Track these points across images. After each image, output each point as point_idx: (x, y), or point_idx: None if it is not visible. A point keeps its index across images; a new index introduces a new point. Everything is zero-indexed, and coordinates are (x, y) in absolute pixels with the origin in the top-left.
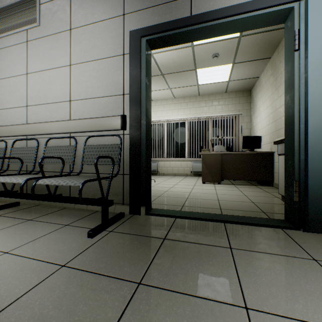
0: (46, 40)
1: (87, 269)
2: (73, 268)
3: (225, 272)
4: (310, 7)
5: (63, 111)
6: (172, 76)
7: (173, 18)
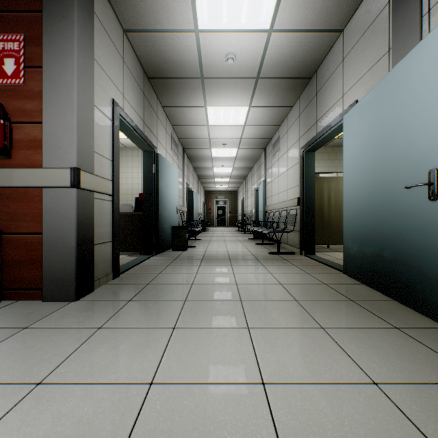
0: (282, 158)
1: (255, 256)
2: (253, 255)
3: (275, 264)
4: (343, 125)
5: (285, 196)
6: None
7: (311, 137)
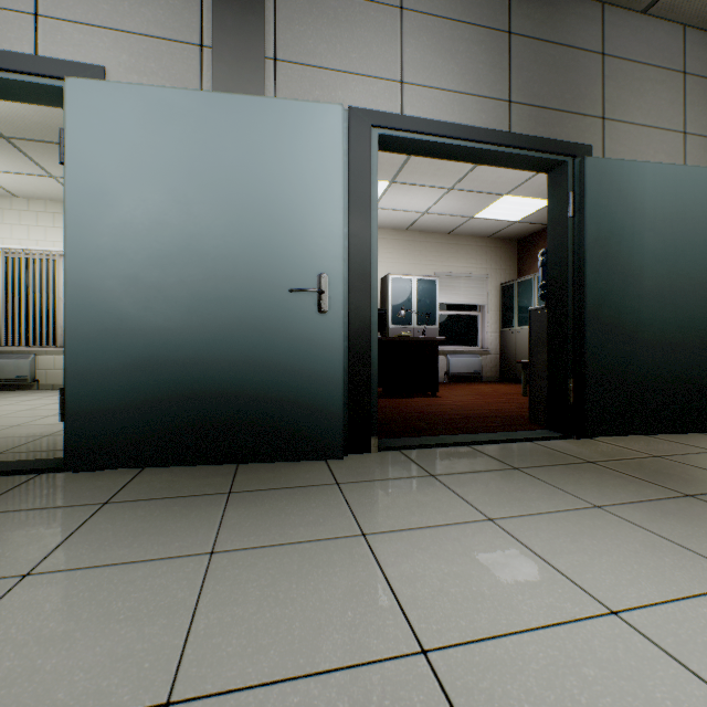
0: None
1: None
2: None
3: None
4: (69, 99)
5: None
6: (39, 147)
7: None
